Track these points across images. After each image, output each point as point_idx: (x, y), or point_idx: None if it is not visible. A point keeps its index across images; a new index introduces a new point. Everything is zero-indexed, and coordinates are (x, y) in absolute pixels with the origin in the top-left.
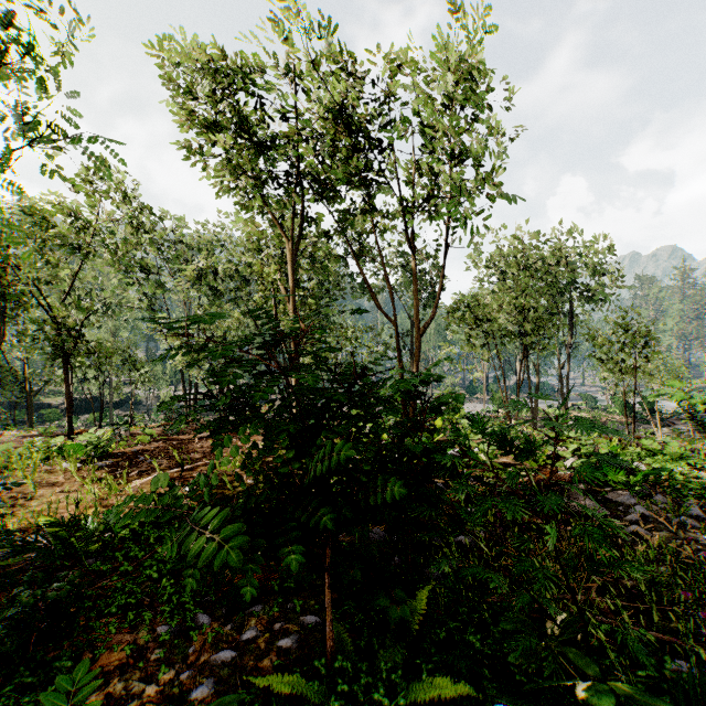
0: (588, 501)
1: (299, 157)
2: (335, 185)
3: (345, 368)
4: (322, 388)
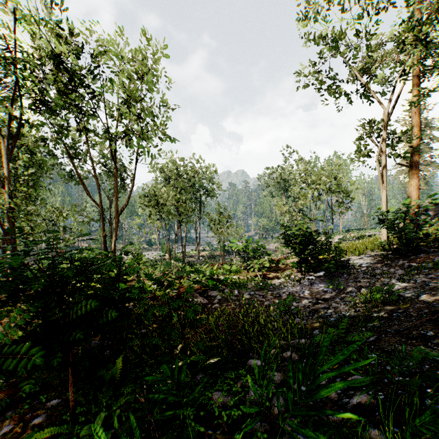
0: (201, 298)
1: (16, 77)
2: (52, 108)
3: (84, 260)
4: (72, 273)
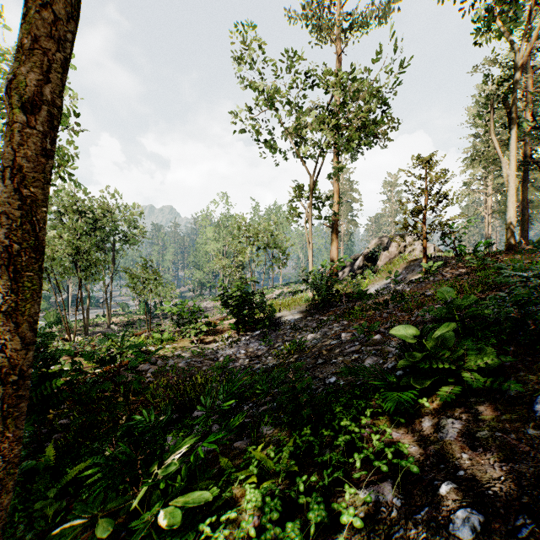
0: (129, 374)
1: None
2: None
3: None
4: None
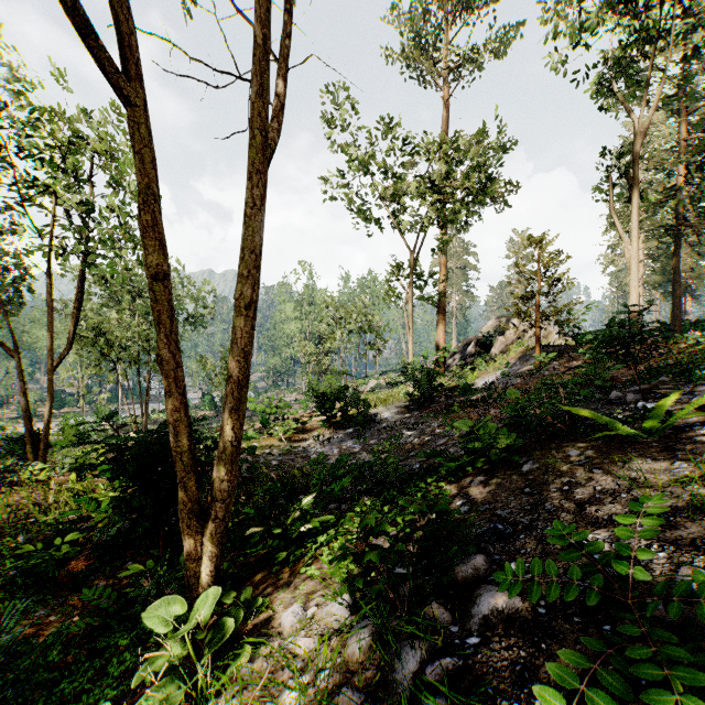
0: None
1: None
2: None
3: None
4: None
